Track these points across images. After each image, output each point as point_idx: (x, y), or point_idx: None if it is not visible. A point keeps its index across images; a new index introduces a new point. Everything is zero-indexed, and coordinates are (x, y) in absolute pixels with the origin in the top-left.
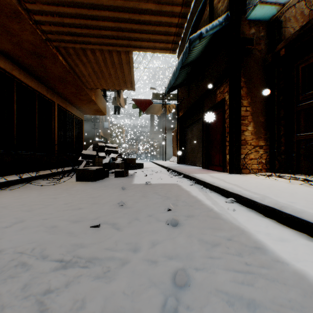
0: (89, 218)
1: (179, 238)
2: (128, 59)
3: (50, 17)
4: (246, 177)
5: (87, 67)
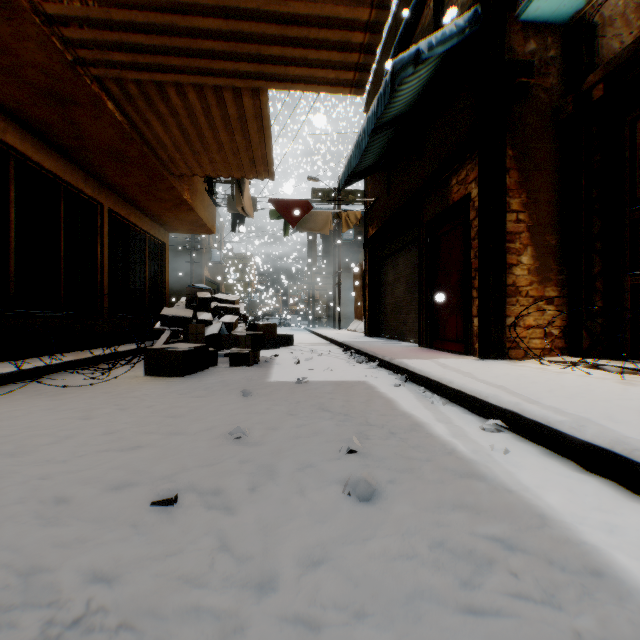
0: (154, 476)
1: (380, 540)
2: (259, 108)
3: (80, 7)
4: (520, 367)
5: (169, 126)
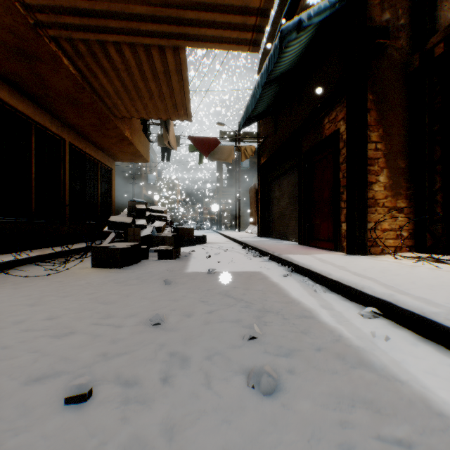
0: (77, 364)
1: (287, 449)
2: (179, 64)
3: None
4: (380, 261)
5: (111, 78)
